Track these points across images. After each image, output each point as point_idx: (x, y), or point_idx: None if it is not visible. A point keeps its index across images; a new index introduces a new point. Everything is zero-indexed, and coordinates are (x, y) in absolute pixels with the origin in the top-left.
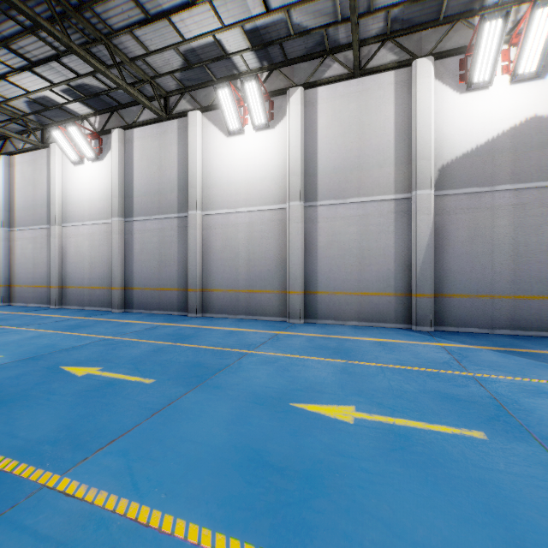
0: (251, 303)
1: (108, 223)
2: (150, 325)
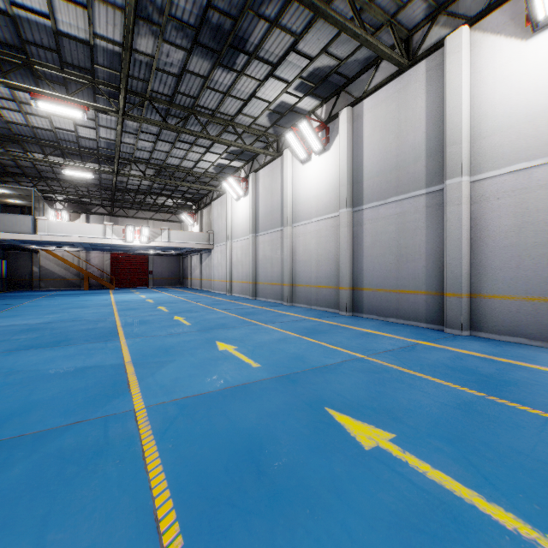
0: None
1: (334, 217)
2: (401, 342)
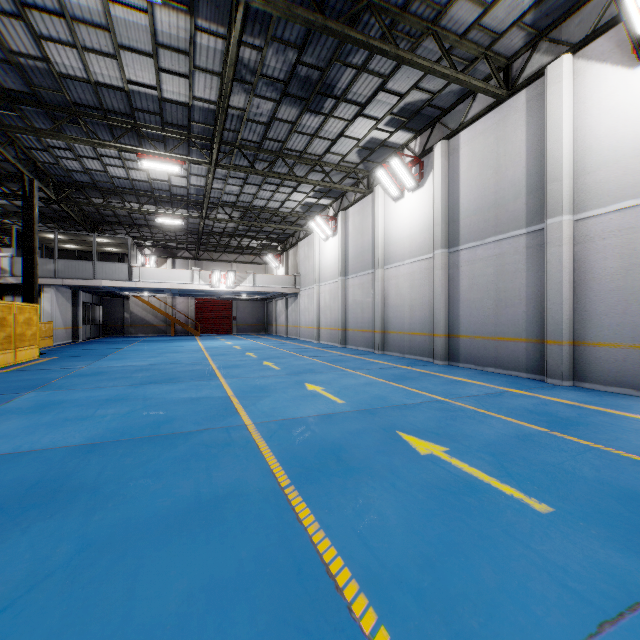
0: None
1: (429, 259)
2: (490, 389)
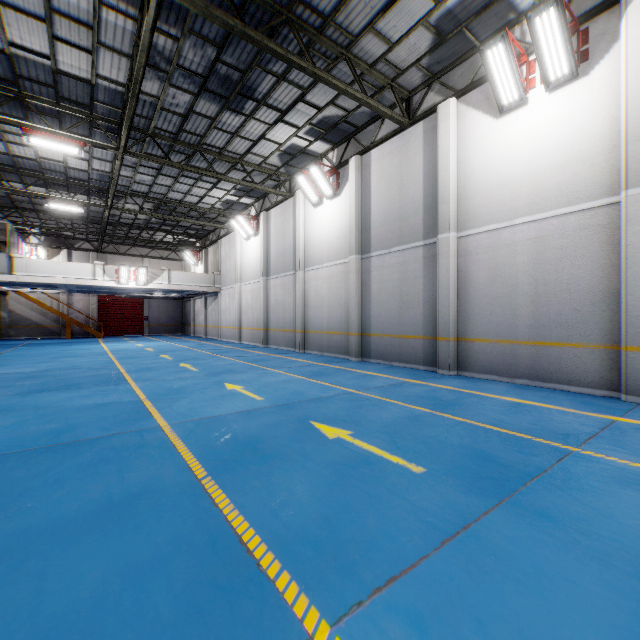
0: (540, 362)
1: (345, 263)
2: (393, 381)
